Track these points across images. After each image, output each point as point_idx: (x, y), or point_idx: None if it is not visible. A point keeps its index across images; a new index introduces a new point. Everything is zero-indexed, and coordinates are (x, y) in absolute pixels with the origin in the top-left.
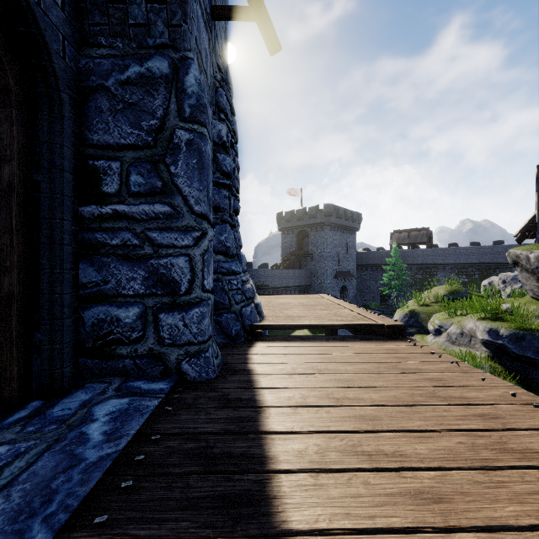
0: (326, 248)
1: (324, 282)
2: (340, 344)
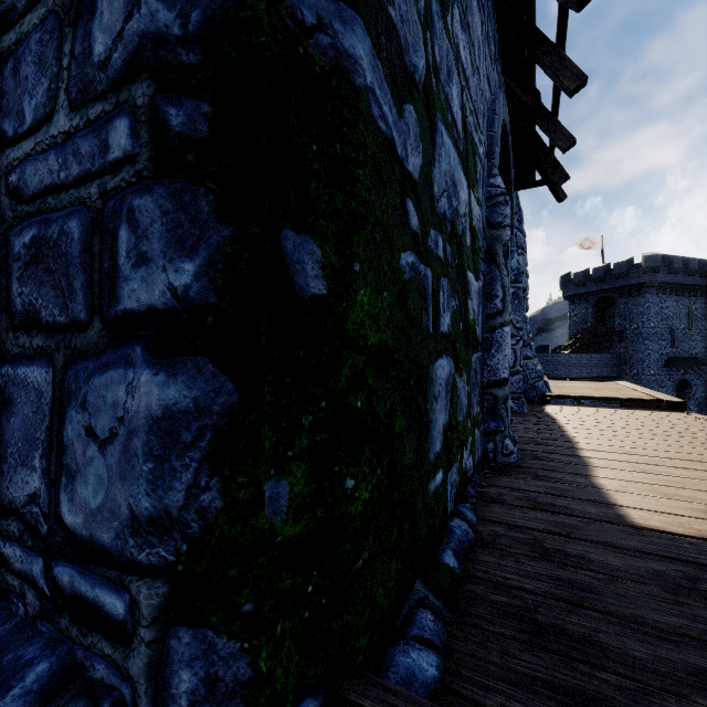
0: (647, 322)
1: (643, 373)
2: (616, 409)
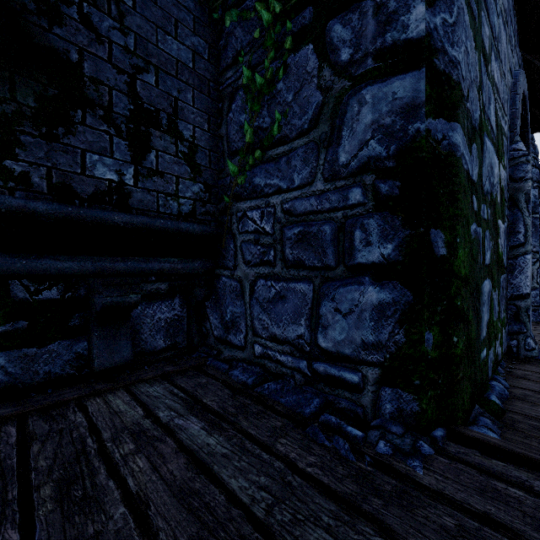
0: None
1: None
2: None
